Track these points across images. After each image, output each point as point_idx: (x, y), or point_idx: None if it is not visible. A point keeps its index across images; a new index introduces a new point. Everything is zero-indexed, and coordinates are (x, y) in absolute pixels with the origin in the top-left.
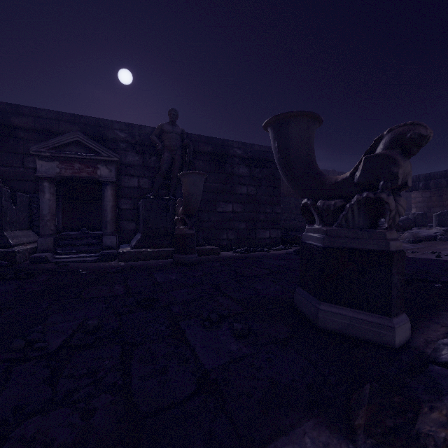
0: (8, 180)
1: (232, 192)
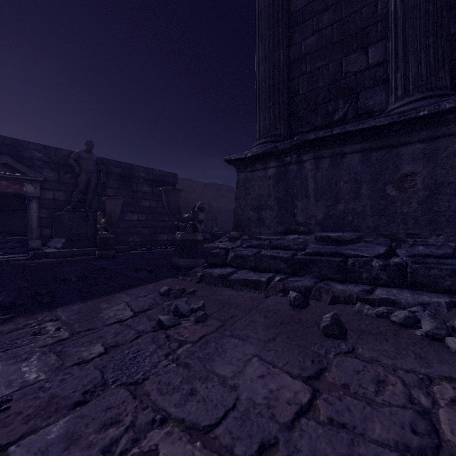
0: None
1: (138, 205)
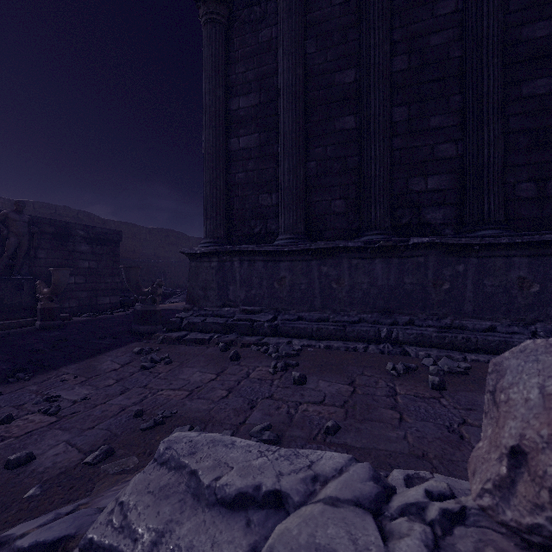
0: None
1: (75, 266)
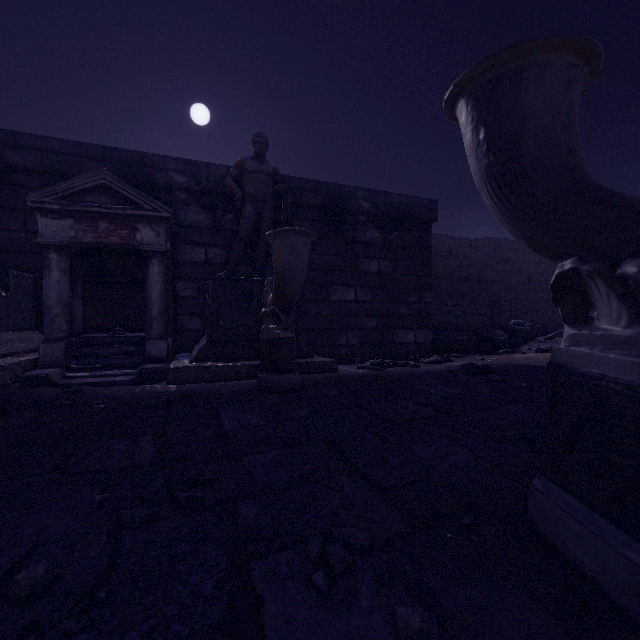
0: (1, 252)
1: (355, 269)
